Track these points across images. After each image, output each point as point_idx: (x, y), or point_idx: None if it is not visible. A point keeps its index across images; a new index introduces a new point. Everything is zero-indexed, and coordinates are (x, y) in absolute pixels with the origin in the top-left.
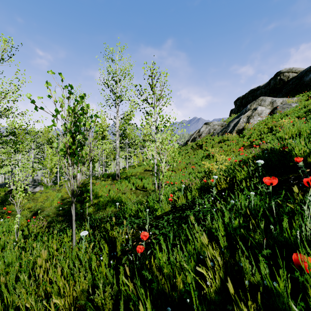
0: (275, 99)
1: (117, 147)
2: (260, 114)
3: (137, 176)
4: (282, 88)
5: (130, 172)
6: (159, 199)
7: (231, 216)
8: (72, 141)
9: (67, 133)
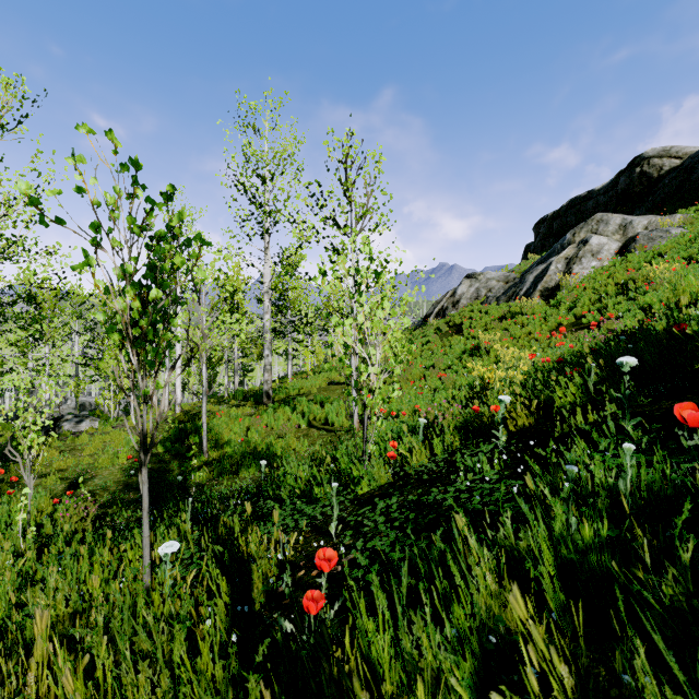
0: (630, 218)
1: (266, 331)
2: (596, 253)
3: (312, 396)
4: (645, 193)
5: (297, 388)
6: (364, 454)
7: (567, 511)
8: (139, 306)
9: (127, 287)
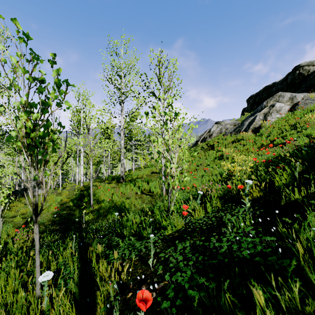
0: (295, 94)
1: (122, 148)
2: (278, 111)
3: (143, 178)
4: (301, 83)
5: (136, 175)
6: (168, 211)
7: None
8: (31, 125)
9: (22, 113)
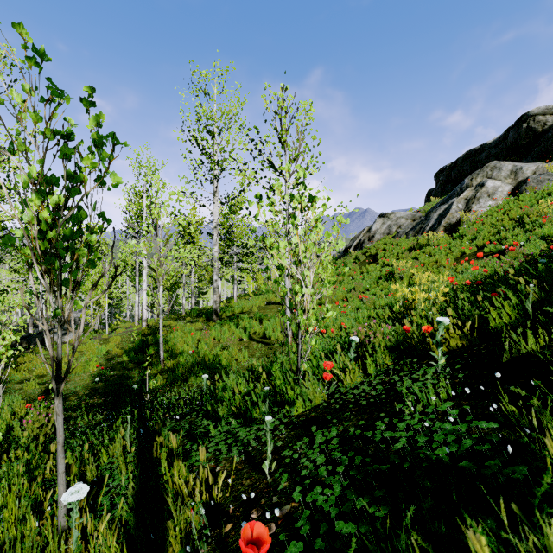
0: (520, 165)
1: (215, 260)
2: (491, 194)
3: (252, 313)
4: (531, 145)
5: (241, 307)
6: (298, 372)
7: None
8: (48, 217)
9: (32, 194)
